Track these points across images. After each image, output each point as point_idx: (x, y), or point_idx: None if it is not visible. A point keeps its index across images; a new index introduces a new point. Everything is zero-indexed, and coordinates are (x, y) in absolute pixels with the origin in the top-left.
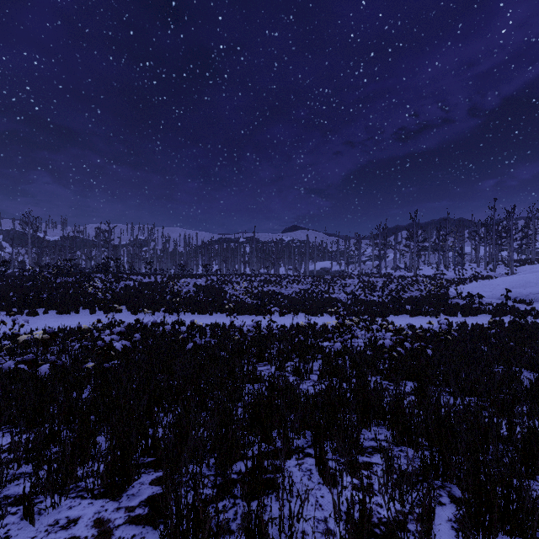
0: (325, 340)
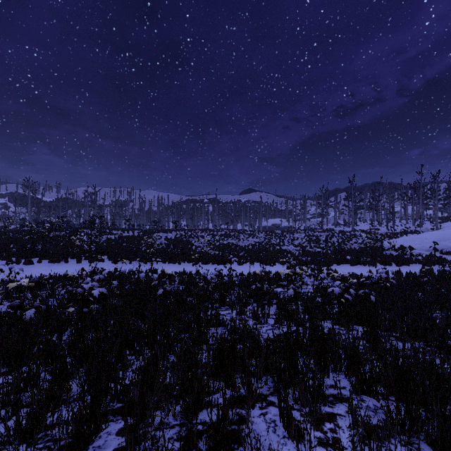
0: (278, 286)
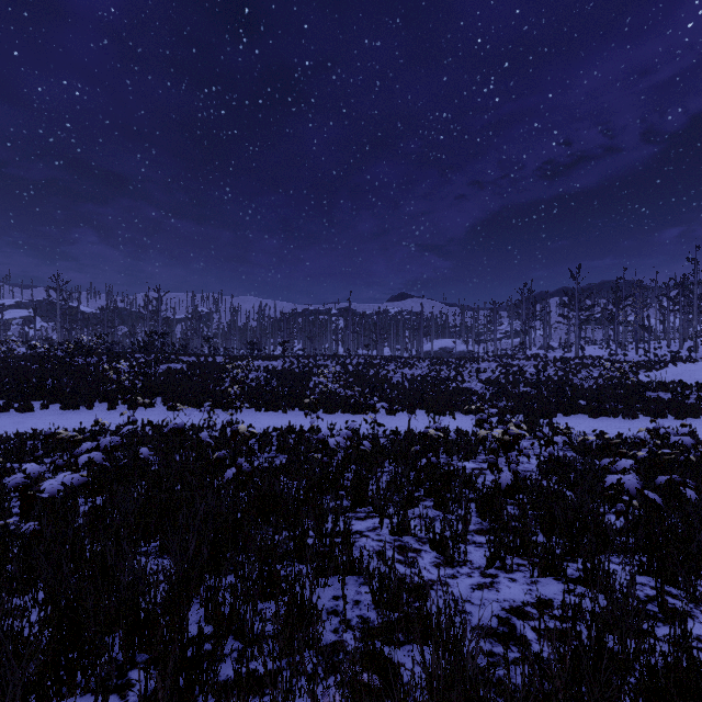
0: (467, 458)
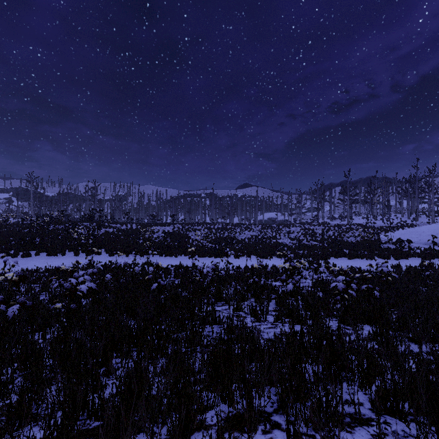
0: (276, 280)
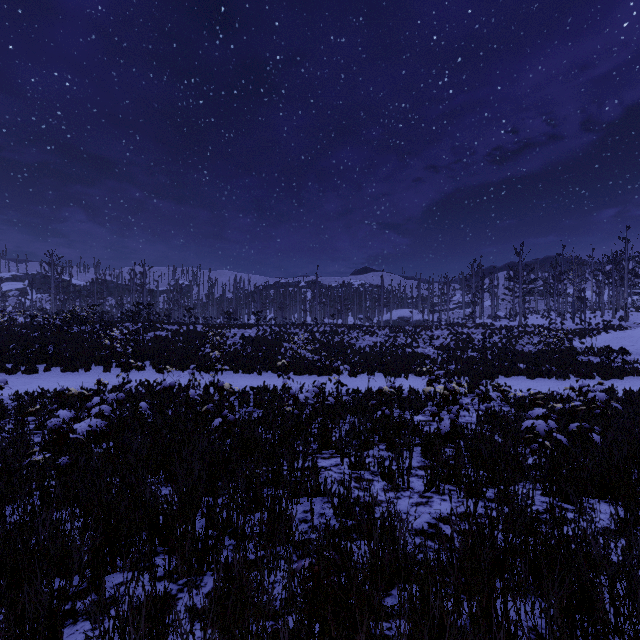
0: (417, 412)
